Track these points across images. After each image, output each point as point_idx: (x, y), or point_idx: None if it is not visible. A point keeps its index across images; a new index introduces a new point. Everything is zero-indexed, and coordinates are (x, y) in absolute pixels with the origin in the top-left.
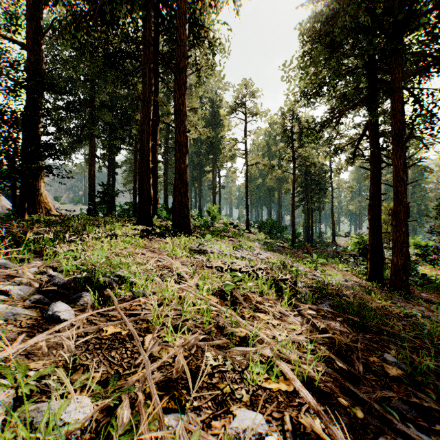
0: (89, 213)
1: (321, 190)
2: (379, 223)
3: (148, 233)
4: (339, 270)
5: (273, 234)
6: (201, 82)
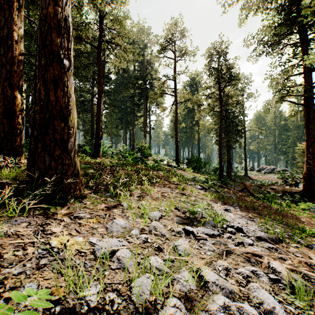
0: None
1: (238, 131)
2: None
3: None
4: None
5: (198, 169)
6: None
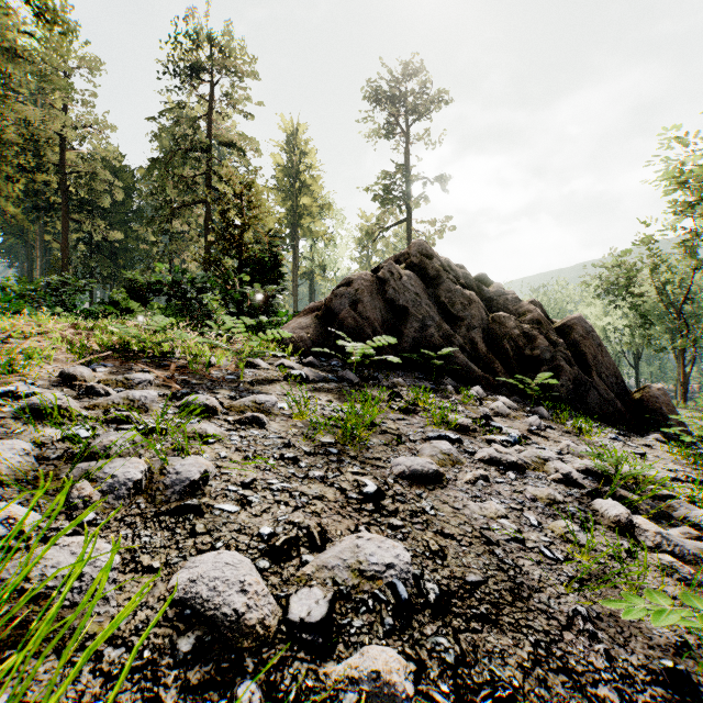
0: None
1: None
2: None
3: None
4: None
5: None
6: None
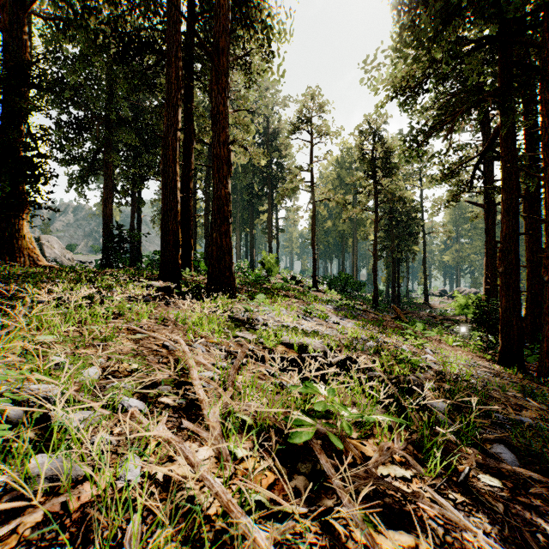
0: (103, 265)
1: (410, 235)
2: (516, 278)
3: (170, 292)
4: (449, 345)
5: (347, 292)
6: (252, 82)
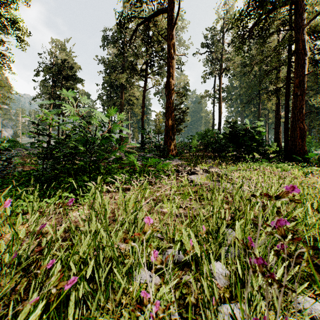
0: None
1: None
2: None
3: None
4: None
5: None
6: None
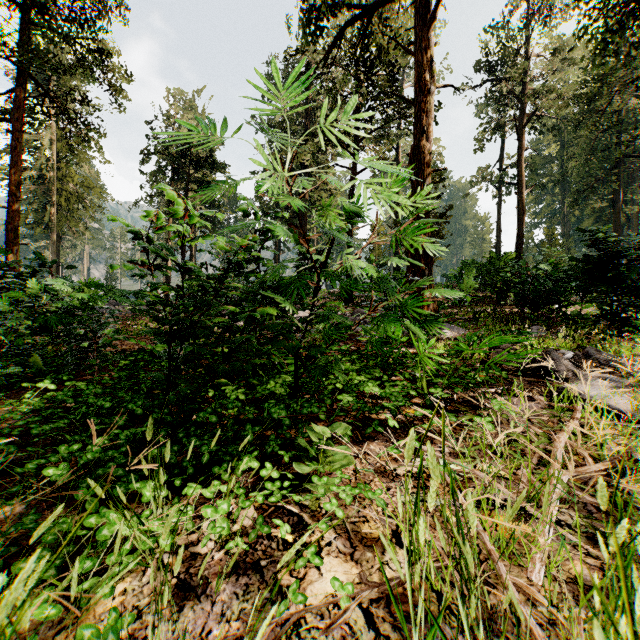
0: None
1: None
2: None
3: None
4: None
5: None
6: None
